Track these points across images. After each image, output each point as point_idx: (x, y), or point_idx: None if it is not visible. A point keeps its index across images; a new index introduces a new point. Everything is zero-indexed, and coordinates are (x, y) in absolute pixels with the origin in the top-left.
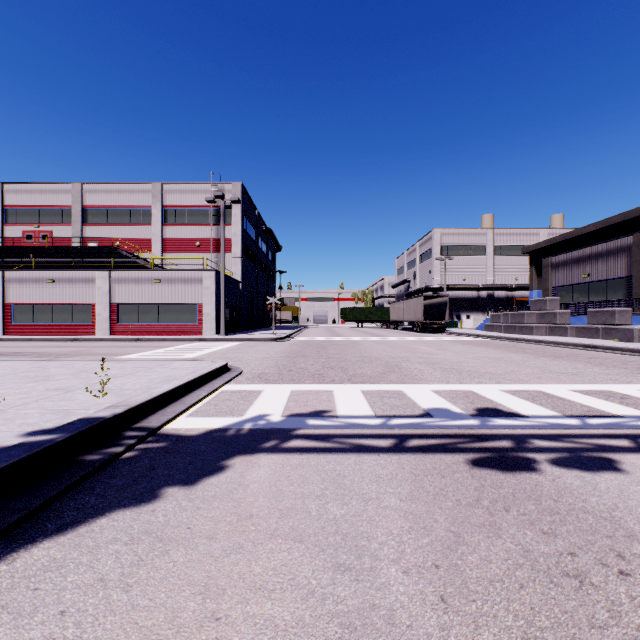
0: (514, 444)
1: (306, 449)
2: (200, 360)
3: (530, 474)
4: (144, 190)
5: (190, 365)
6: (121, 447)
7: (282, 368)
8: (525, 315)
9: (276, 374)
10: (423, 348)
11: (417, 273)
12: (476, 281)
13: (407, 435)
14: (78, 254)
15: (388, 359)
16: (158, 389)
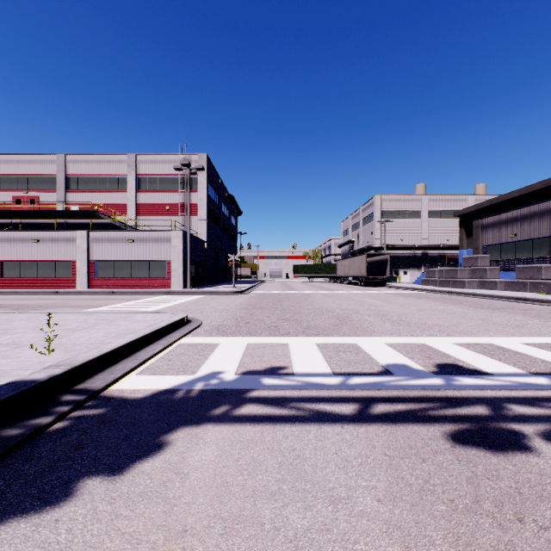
0: (491, 411)
1: (260, 418)
2: (162, 312)
3: (526, 456)
4: (120, 160)
5: (151, 318)
6: (50, 417)
7: (240, 320)
8: (458, 271)
9: (234, 326)
10: (369, 300)
11: (360, 234)
12: (412, 241)
13: (370, 398)
14: (62, 217)
15: (339, 311)
16: (110, 344)
